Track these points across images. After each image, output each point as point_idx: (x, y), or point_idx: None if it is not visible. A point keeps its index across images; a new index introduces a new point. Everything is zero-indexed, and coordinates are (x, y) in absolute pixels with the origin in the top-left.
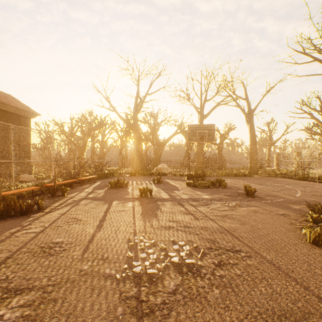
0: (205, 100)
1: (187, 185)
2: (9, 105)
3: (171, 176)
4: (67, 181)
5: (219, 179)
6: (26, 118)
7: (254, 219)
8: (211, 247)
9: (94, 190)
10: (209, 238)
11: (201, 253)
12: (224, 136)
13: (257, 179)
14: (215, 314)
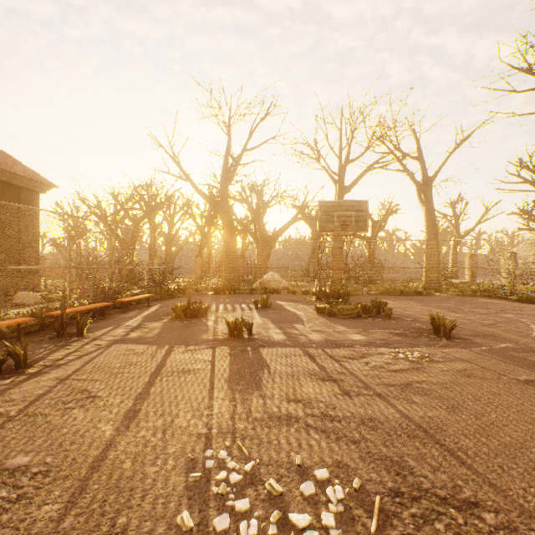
0: (347, 161)
1: (317, 312)
2: None
3: (287, 295)
4: (94, 305)
5: (377, 301)
6: (32, 193)
7: (474, 395)
8: (398, 488)
9: (143, 322)
10: (385, 454)
11: (377, 513)
12: (379, 224)
13: (443, 301)
14: None
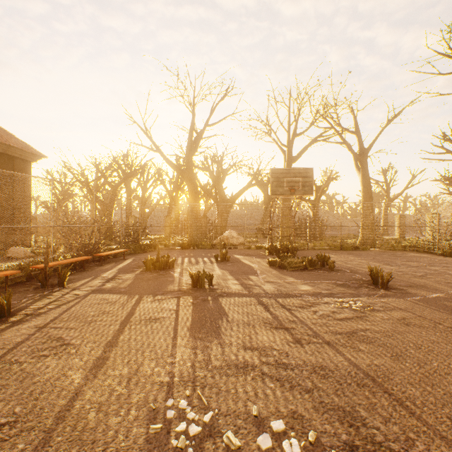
0: (294, 135)
1: (270, 265)
2: None
3: (243, 250)
4: (75, 259)
5: (322, 255)
6: (24, 162)
7: (415, 343)
8: (352, 441)
9: (118, 274)
10: (337, 404)
11: None
12: (322, 188)
13: (377, 255)
14: None
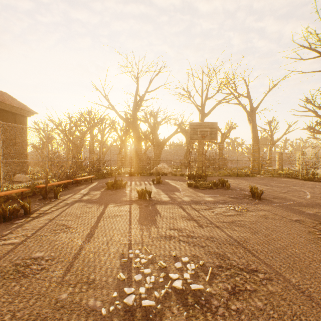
0: (206, 98)
1: (188, 186)
2: (4, 103)
3: (171, 176)
4: (62, 182)
5: (222, 179)
6: (23, 117)
7: (266, 227)
8: (221, 265)
9: (90, 191)
10: (217, 252)
11: (209, 274)
12: (225, 135)
13: (260, 180)
14: None
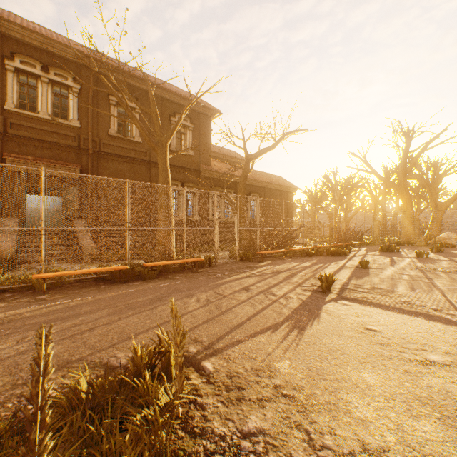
0: None
1: None
2: (283, 186)
3: None
4: (344, 243)
5: None
6: (290, 193)
7: None
8: None
9: (367, 251)
10: None
11: None
12: None
13: None
14: (453, 276)
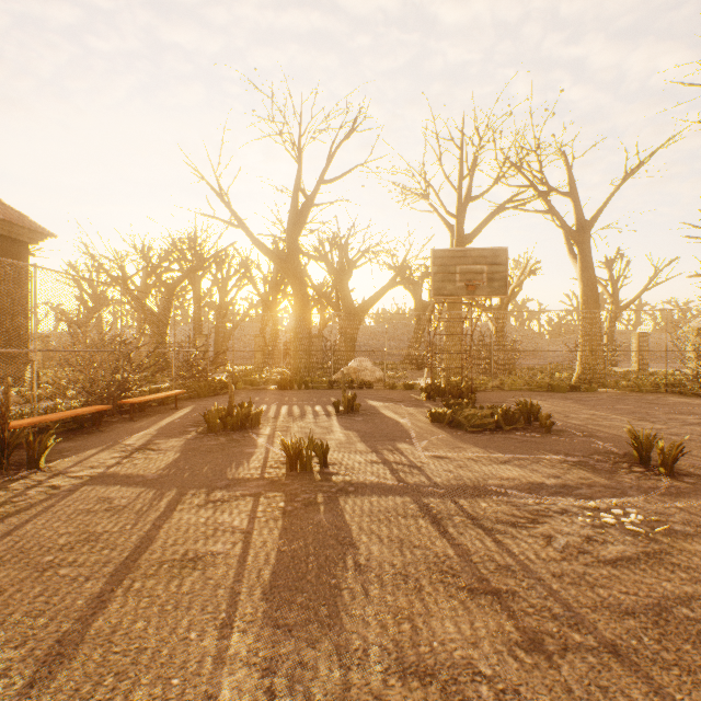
0: (468, 199)
1: (432, 420)
2: None
3: (382, 391)
4: (76, 411)
5: (526, 403)
6: (17, 244)
7: None
8: None
9: (154, 439)
10: None
11: None
12: (512, 289)
13: (616, 401)
14: None
